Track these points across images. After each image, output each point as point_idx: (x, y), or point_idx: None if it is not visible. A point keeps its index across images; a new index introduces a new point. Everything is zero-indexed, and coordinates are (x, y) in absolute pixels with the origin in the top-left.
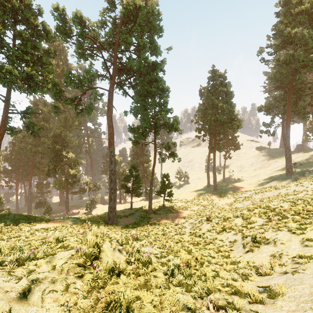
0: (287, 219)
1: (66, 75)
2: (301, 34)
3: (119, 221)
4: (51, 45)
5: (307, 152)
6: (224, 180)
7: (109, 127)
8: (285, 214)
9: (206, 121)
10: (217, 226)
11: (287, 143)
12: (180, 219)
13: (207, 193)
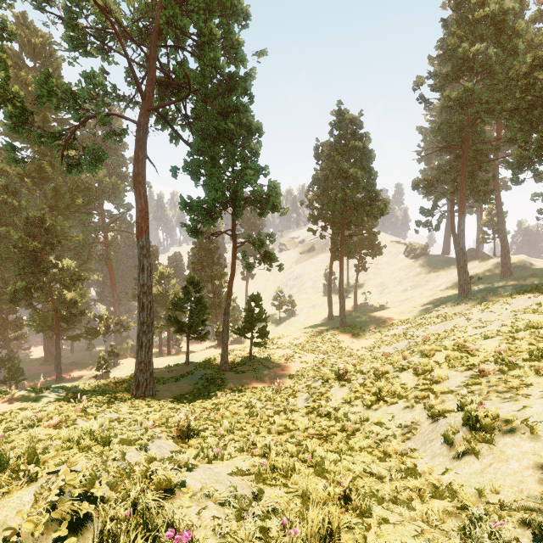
0: (521, 370)
1: (40, 79)
2: (486, 56)
3: (160, 390)
4: (25, 44)
5: (486, 261)
6: (355, 308)
7: (137, 197)
8: (511, 359)
9: (327, 202)
10: (363, 391)
11: (460, 242)
12: (282, 380)
13: (330, 330)
